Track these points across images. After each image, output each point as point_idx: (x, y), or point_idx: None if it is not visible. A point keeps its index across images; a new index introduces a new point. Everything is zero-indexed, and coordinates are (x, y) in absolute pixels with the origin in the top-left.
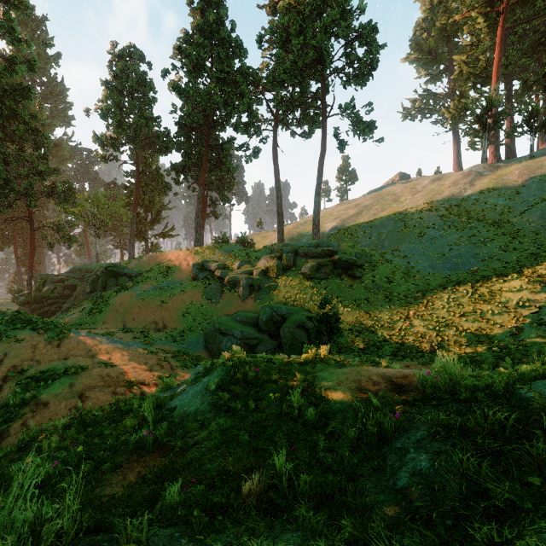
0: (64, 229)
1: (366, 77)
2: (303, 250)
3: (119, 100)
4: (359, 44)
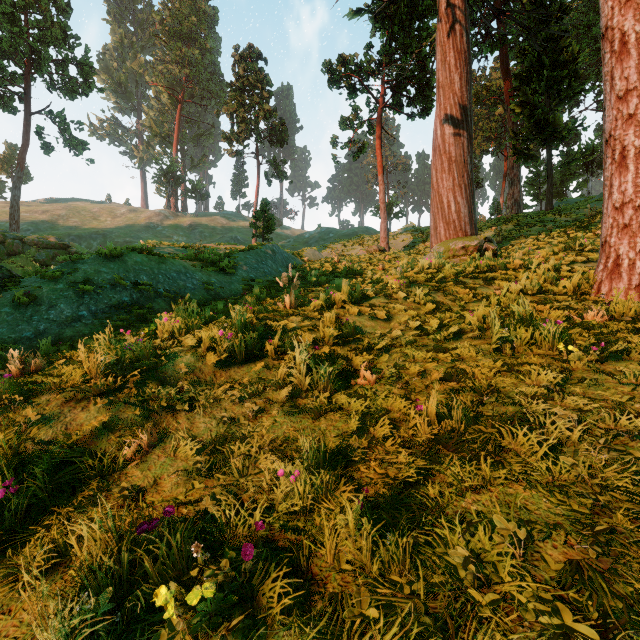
0: None
1: (75, 94)
2: (32, 240)
3: None
4: (79, 73)
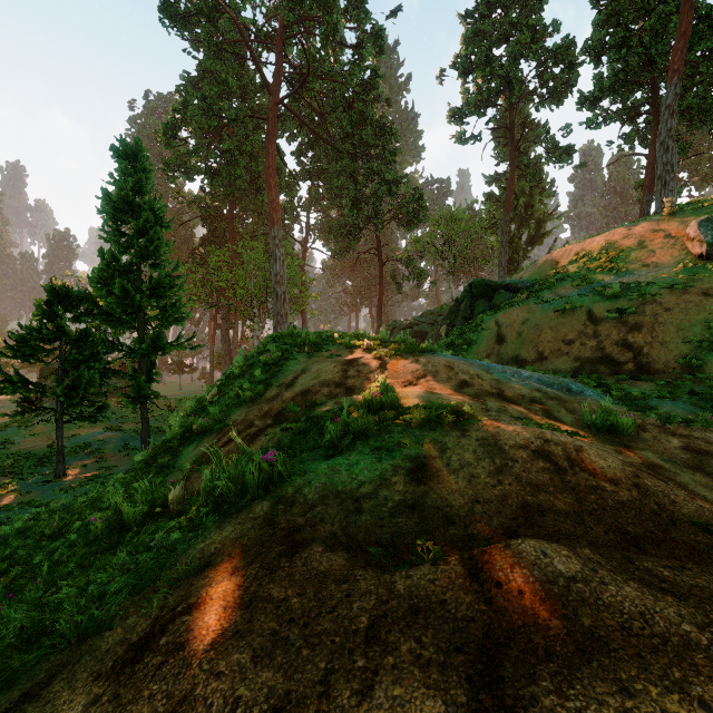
0: (413, 262)
1: None
2: None
3: (485, 24)
4: None
